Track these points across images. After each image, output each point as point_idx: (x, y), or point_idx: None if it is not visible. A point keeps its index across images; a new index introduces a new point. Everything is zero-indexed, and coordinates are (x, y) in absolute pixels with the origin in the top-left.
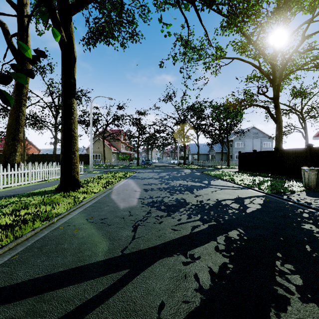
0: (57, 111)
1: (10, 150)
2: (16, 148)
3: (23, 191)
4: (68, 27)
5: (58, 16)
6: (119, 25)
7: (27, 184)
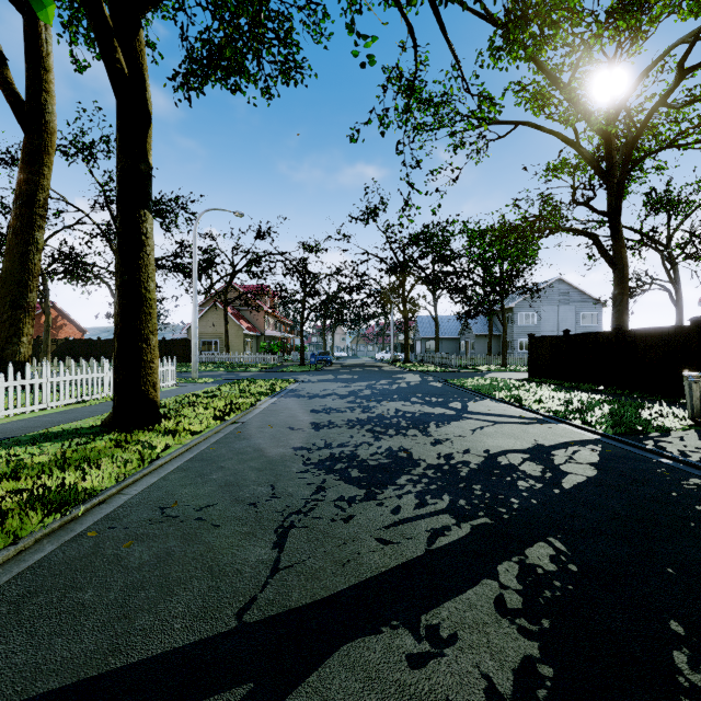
0: None
1: (6, 332)
2: (20, 326)
3: (23, 429)
4: (131, 41)
5: (106, 13)
6: (256, 43)
7: (38, 410)
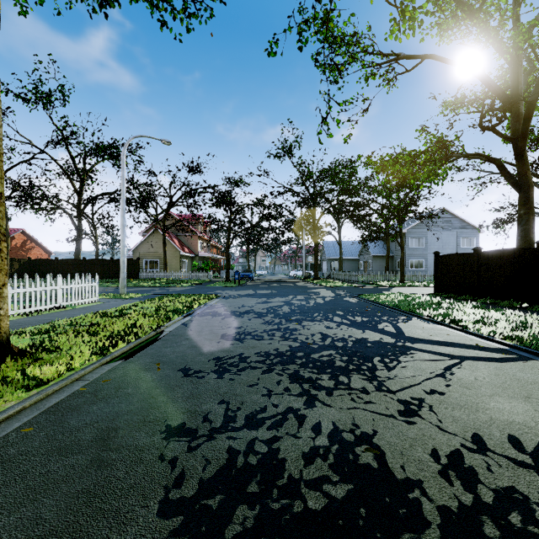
0: (81, 181)
1: None
2: None
3: None
4: None
5: None
6: None
7: None
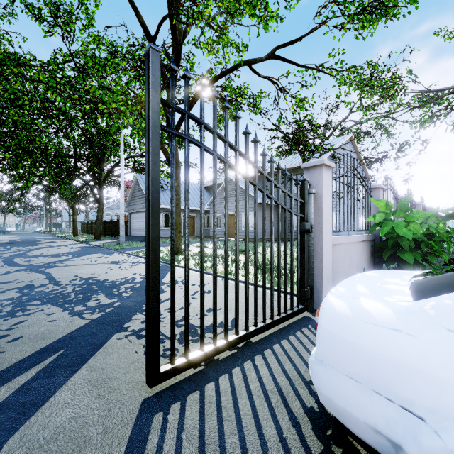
0: None
1: None
2: None
3: None
4: None
5: None
6: None
7: None
